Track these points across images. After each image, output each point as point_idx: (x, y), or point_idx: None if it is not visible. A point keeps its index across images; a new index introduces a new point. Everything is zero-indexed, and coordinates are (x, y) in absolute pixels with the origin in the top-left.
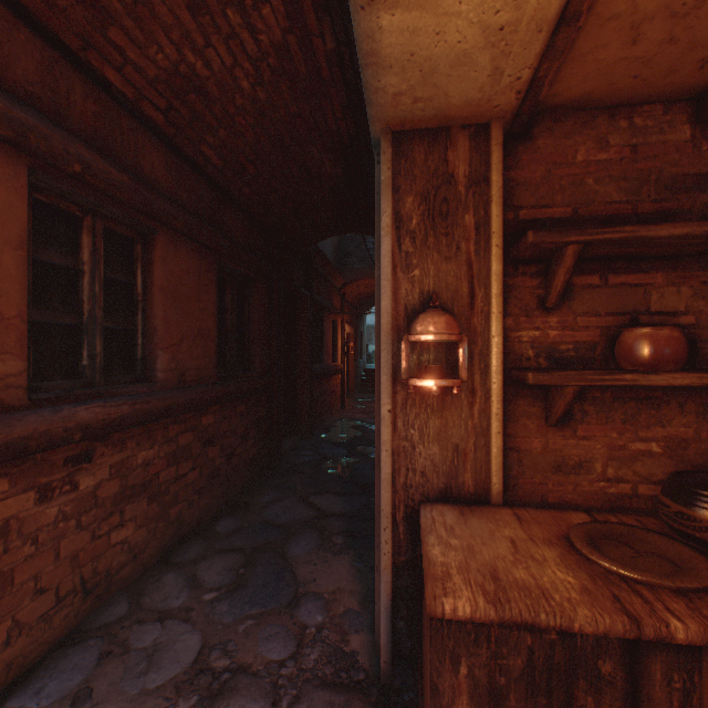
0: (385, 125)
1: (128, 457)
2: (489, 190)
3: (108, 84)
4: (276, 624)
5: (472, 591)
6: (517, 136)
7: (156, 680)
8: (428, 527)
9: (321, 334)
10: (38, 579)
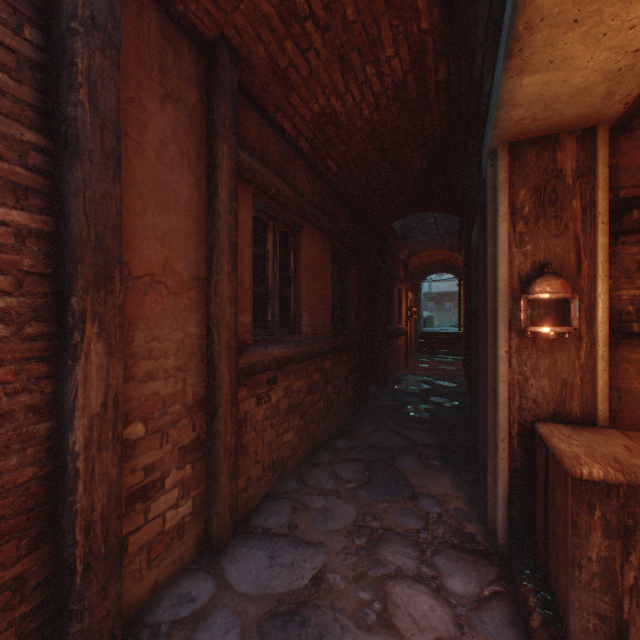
0: (502, 139)
1: (290, 384)
2: (594, 180)
3: (283, 131)
4: (405, 508)
5: (601, 465)
6: (616, 130)
7: (334, 526)
8: (548, 433)
9: (390, 300)
10: (256, 453)
